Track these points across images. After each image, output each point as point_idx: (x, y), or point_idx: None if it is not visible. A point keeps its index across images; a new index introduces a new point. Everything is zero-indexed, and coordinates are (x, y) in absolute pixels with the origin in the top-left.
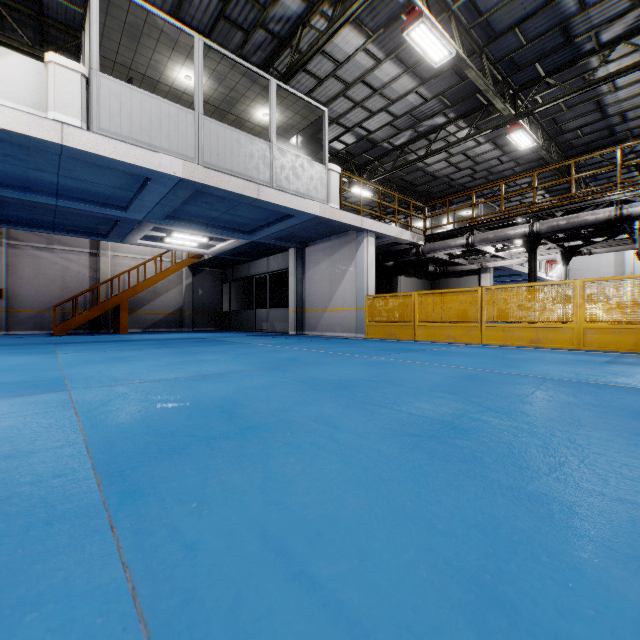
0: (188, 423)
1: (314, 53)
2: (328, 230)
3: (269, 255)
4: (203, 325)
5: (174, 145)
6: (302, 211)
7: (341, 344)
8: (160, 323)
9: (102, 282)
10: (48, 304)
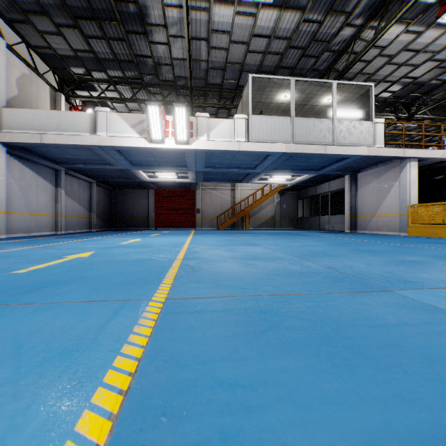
0: (311, 254)
1: (363, 55)
2: (375, 161)
3: (330, 180)
4: (286, 226)
5: (281, 137)
6: (354, 155)
7: (383, 238)
8: (262, 224)
9: (238, 204)
10: (215, 215)
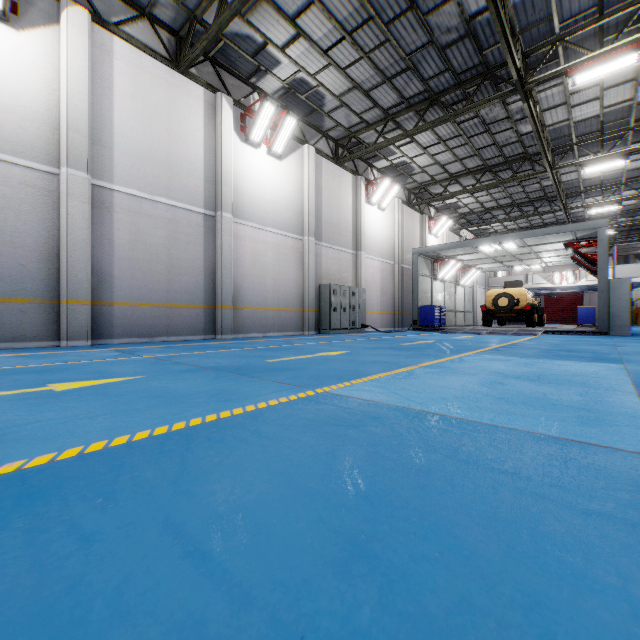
0: None
1: None
2: None
3: None
4: None
5: (637, 274)
6: None
7: None
8: None
9: None
10: None
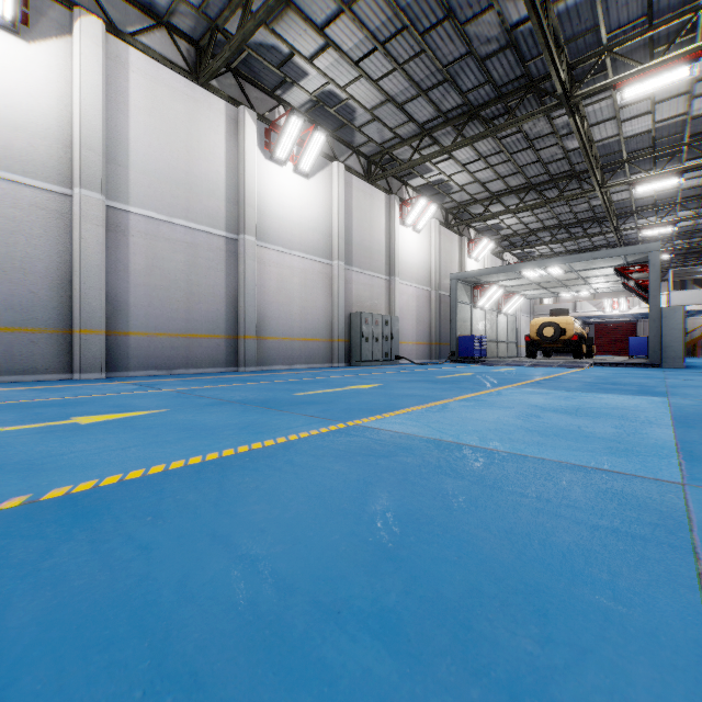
0: None
1: None
2: None
3: None
4: None
5: (694, 301)
6: None
7: None
8: None
9: None
10: None
